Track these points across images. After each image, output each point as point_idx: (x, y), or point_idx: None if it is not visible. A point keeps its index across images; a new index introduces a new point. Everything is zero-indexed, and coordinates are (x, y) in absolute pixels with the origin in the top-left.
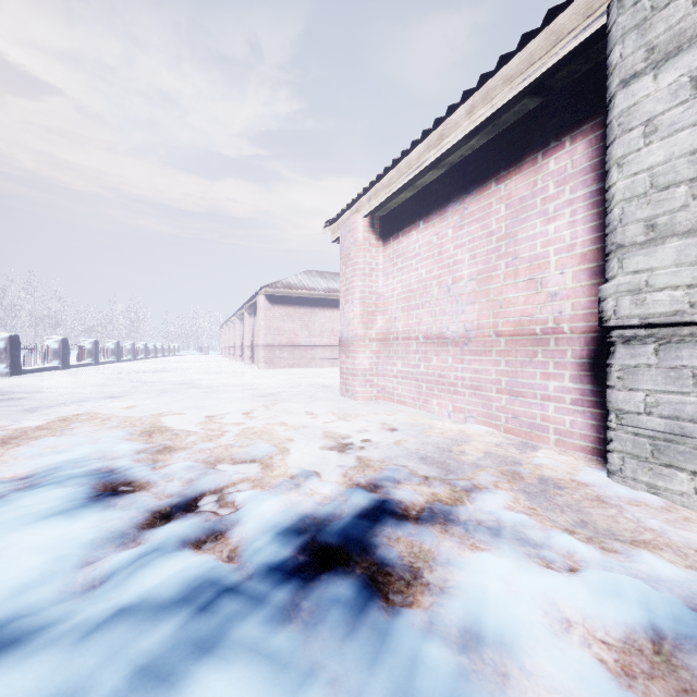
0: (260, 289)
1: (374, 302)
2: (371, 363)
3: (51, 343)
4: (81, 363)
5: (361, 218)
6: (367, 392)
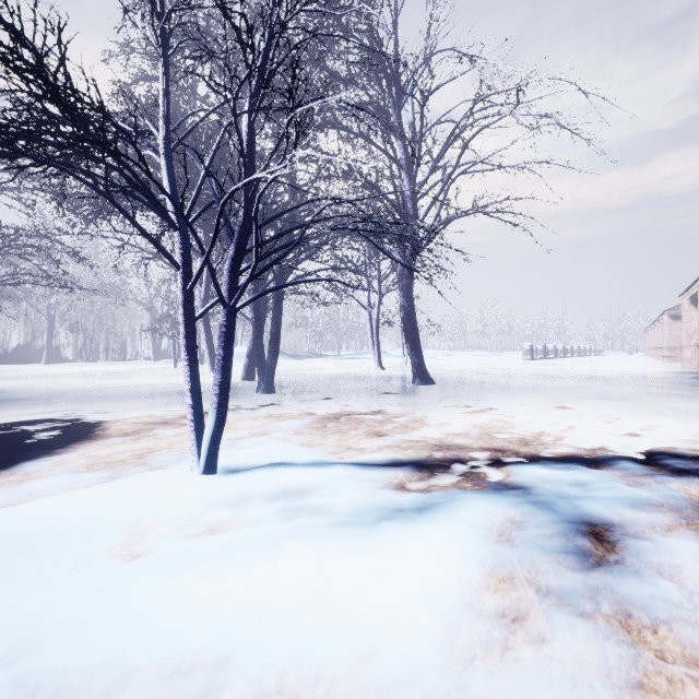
0: (664, 311)
1: (692, 331)
2: (691, 355)
3: (539, 347)
4: (548, 357)
5: (685, 300)
6: (688, 366)
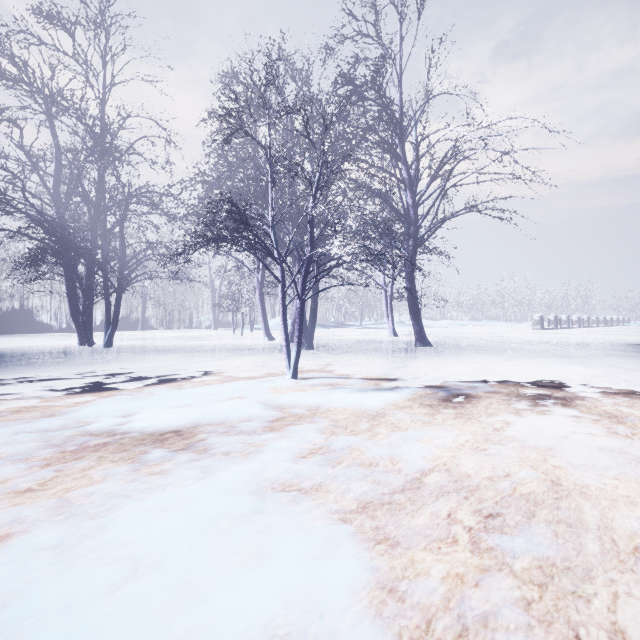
0: None
1: None
2: None
3: (550, 318)
4: (561, 327)
5: None
6: None
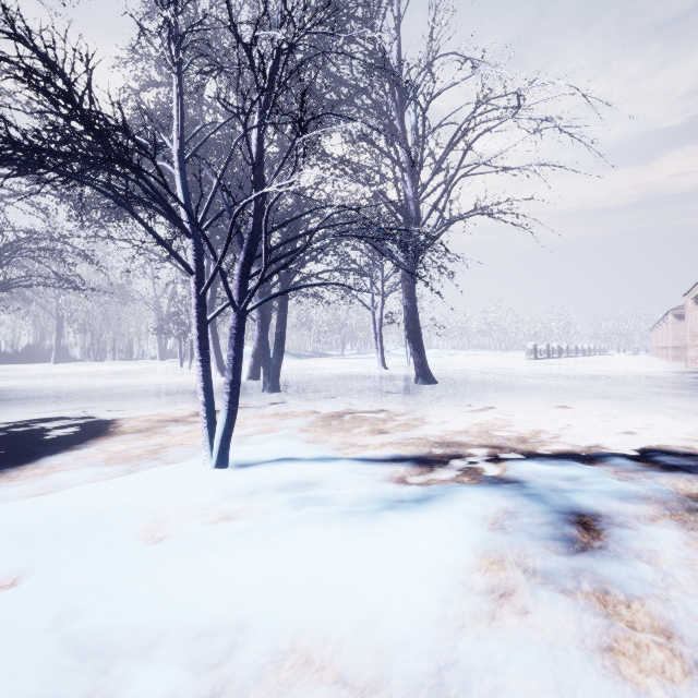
0: (668, 311)
1: (696, 331)
2: (695, 355)
3: (543, 347)
4: (552, 356)
5: (689, 300)
6: (693, 366)
